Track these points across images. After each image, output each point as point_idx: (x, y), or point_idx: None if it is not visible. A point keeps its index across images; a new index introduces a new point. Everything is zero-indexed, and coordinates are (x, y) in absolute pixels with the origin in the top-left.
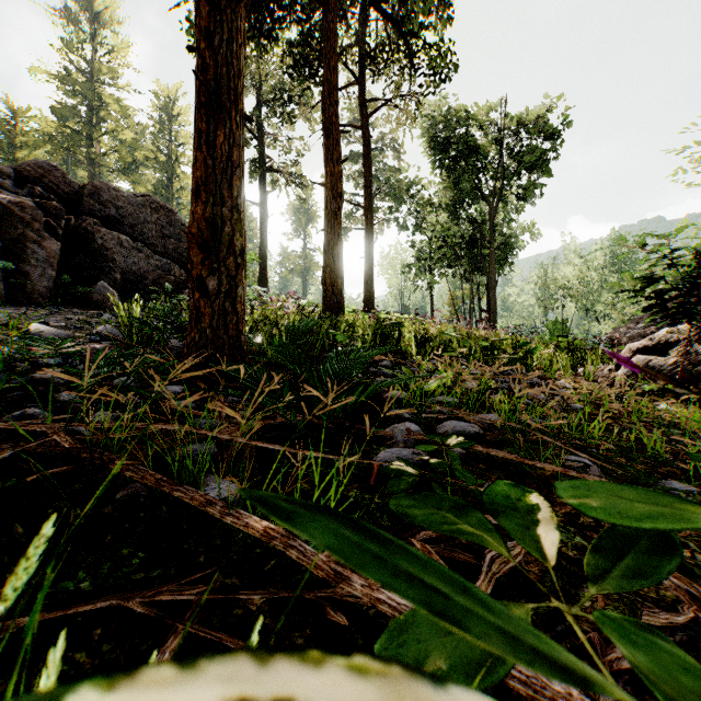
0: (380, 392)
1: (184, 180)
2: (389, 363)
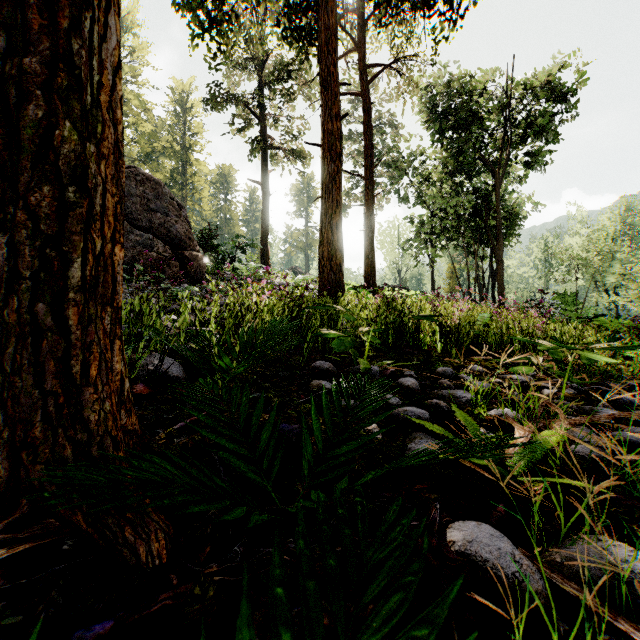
0: (430, 506)
1: (197, 166)
2: (412, 374)
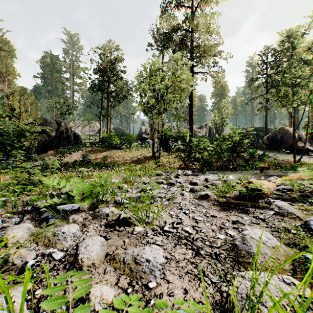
0: None
1: None
2: None
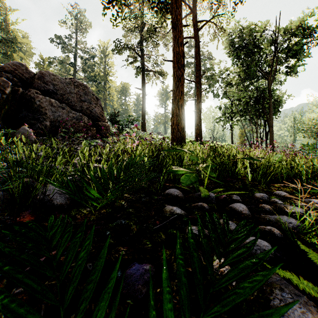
0: None
1: (111, 83)
2: (239, 199)
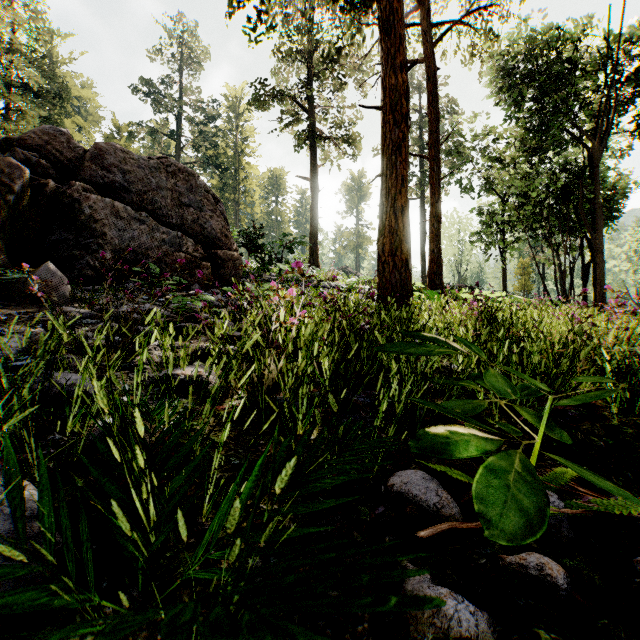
0: None
1: (248, 170)
2: None
